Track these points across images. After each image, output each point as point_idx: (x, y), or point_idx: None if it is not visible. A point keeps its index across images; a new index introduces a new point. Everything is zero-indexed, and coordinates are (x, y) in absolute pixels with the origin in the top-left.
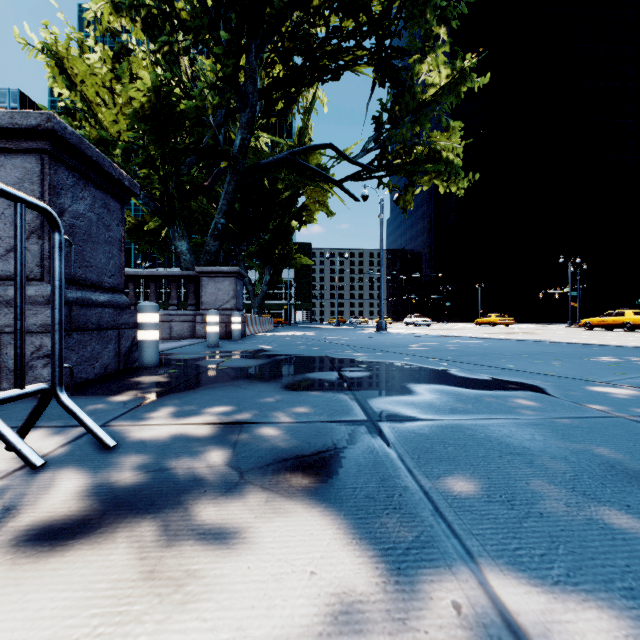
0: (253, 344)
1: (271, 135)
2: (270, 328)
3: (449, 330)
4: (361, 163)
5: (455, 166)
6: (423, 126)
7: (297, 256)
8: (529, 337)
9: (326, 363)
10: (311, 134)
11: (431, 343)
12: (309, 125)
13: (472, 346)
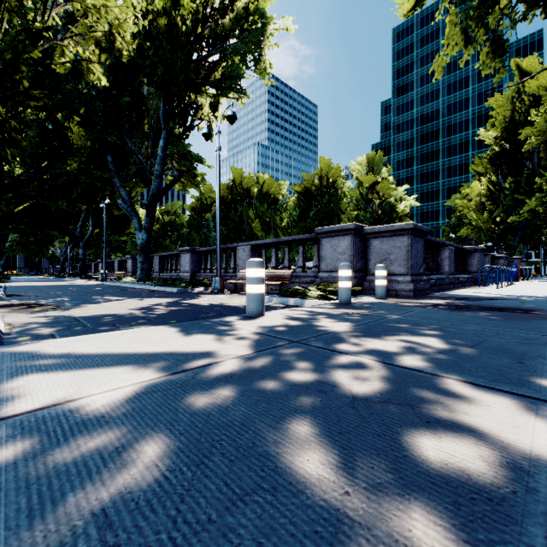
0: None
1: None
2: None
3: None
4: None
5: None
6: None
7: None
8: None
9: None
10: None
11: None
12: None
13: None
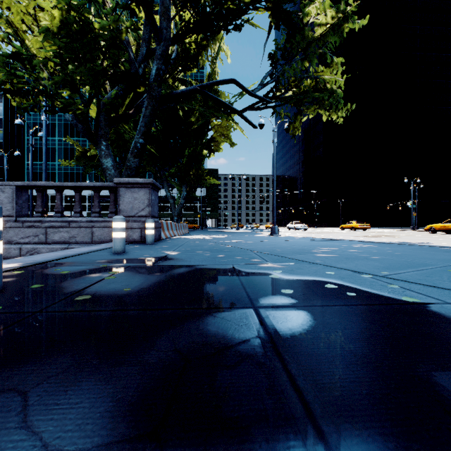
0: (161, 249)
1: (187, 83)
2: (185, 232)
3: (324, 233)
4: (259, 95)
5: (338, 97)
6: (311, 62)
7: (207, 177)
8: (398, 240)
9: (234, 284)
10: (217, 78)
11: (330, 248)
12: (216, 71)
13: (376, 252)
